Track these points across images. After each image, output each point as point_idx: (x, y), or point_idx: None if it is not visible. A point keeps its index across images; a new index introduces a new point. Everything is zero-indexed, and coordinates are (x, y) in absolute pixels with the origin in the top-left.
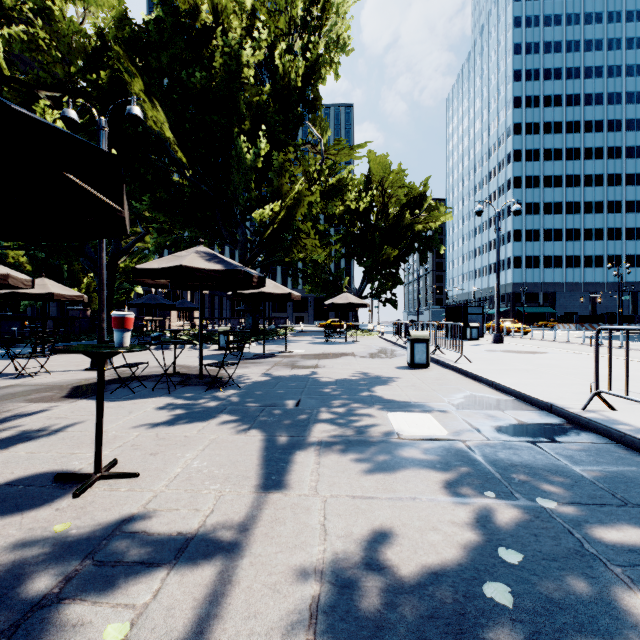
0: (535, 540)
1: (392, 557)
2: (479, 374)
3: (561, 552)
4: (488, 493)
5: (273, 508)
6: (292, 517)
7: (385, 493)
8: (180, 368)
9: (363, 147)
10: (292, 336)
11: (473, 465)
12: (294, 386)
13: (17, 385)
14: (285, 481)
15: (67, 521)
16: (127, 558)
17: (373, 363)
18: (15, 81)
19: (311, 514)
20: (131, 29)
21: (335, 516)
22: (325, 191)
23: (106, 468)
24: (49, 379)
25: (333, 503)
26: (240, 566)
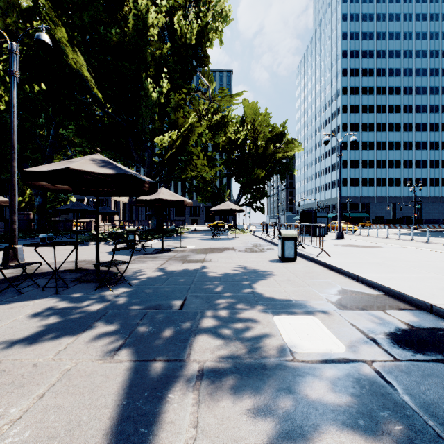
0: None
1: None
2: (342, 268)
3: None
4: None
5: None
6: None
7: None
8: (85, 263)
9: (240, 95)
10: (187, 234)
11: (407, 418)
12: (182, 282)
13: None
14: None
15: None
16: None
17: (250, 257)
18: None
19: None
20: None
21: None
22: (212, 125)
23: None
24: None
25: None
26: None
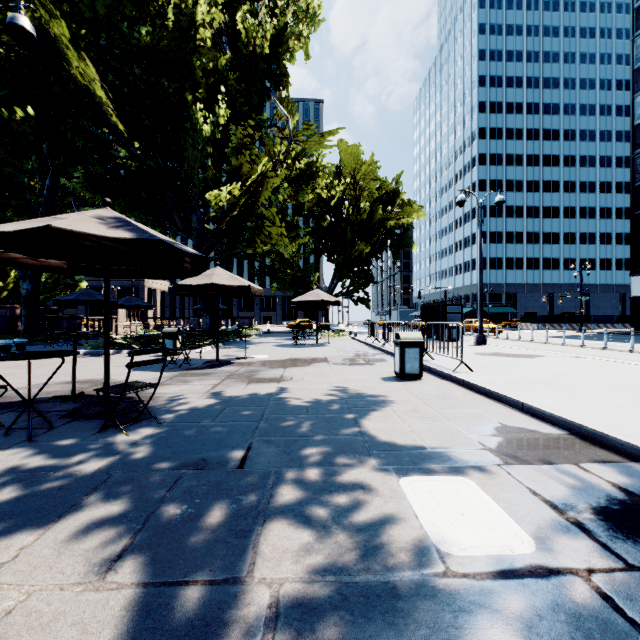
0: None
1: None
2: (496, 390)
3: None
4: None
5: None
6: None
7: None
8: (91, 385)
9: (334, 134)
10: (257, 337)
11: None
12: (245, 416)
13: None
14: None
15: None
16: None
17: (352, 372)
18: None
19: None
20: None
21: None
22: (293, 177)
23: None
24: None
25: None
26: None
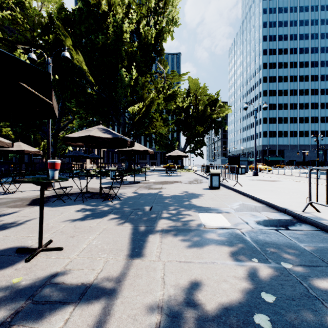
0: (281, 287)
1: (201, 298)
2: (246, 192)
3: (296, 295)
4: (254, 259)
5: (135, 268)
6: (146, 274)
7: (197, 259)
8: (90, 189)
9: (185, 75)
10: (149, 172)
11: (245, 243)
12: (149, 199)
13: (3, 198)
14: (142, 252)
15: (20, 276)
16: (52, 299)
17: (191, 186)
18: (5, 40)
19: (156, 272)
20: (65, 13)
21: (170, 273)
22: (166, 97)
23: (45, 245)
24: (20, 195)
25: (169, 265)
26: (115, 304)
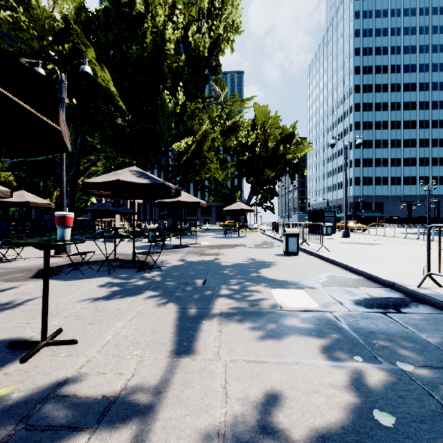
0: (402, 402)
1: (284, 420)
2: (336, 260)
3: (427, 414)
4: (356, 357)
5: (183, 372)
6: (199, 380)
7: (274, 357)
8: (119, 255)
9: (250, 100)
10: (201, 232)
11: (341, 332)
12: (202, 269)
13: None
14: (193, 347)
15: (11, 385)
16: (56, 422)
17: (258, 251)
18: (3, 51)
19: (214, 377)
20: (87, 15)
21: (234, 379)
22: (224, 130)
23: (51, 336)
24: (22, 264)
25: (232, 367)
26: (153, 430)
